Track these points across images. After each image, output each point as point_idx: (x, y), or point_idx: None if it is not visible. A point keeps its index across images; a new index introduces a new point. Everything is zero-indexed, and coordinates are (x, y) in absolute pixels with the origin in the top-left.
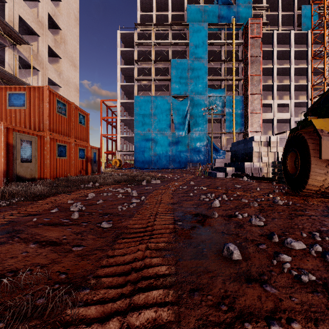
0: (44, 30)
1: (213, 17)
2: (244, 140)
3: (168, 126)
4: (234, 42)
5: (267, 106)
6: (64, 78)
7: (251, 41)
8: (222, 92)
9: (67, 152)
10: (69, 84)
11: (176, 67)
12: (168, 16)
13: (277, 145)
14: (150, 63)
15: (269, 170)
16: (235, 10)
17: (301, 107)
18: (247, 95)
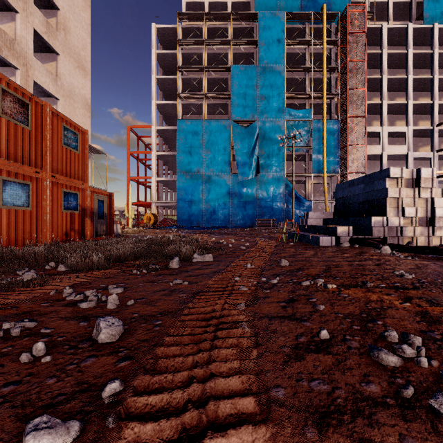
0: (27, 4)
1: (292, 5)
2: (366, 177)
3: (227, 164)
4: (325, 40)
5: (371, 136)
6: (63, 87)
7: (351, 38)
8: (307, 114)
9: (30, 197)
10: (73, 96)
11: (238, 76)
12: (227, 4)
13: (432, 185)
14: (201, 73)
15: (417, 232)
16: None
17: (421, 138)
18: (344, 118)
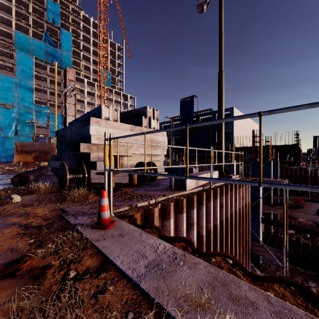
0: None
1: (41, 50)
2: None
3: None
4: (56, 78)
5: None
6: None
7: (68, 82)
8: (47, 109)
9: None
10: None
11: (2, 80)
12: None
13: None
14: None
15: None
16: (60, 53)
17: None
18: (66, 115)
